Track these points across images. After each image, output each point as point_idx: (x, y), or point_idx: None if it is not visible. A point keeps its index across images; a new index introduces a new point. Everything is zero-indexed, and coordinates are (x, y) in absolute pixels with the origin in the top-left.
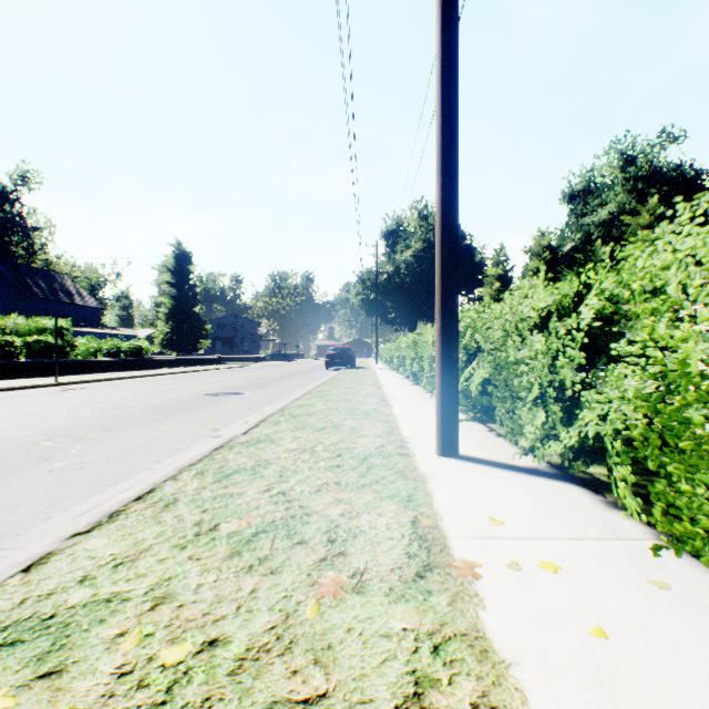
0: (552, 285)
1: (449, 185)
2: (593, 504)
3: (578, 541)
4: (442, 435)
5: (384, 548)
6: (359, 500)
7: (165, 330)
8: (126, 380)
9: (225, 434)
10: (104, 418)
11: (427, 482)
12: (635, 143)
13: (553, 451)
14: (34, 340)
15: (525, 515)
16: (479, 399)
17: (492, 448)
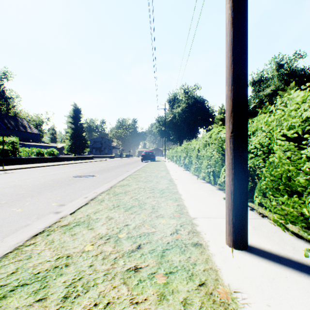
0: None
1: None
2: None
3: None
4: (234, 229)
5: None
6: None
7: (69, 144)
8: (41, 167)
9: (64, 210)
10: None
11: None
12: (283, 58)
13: None
14: None
15: None
16: None
17: (269, 233)
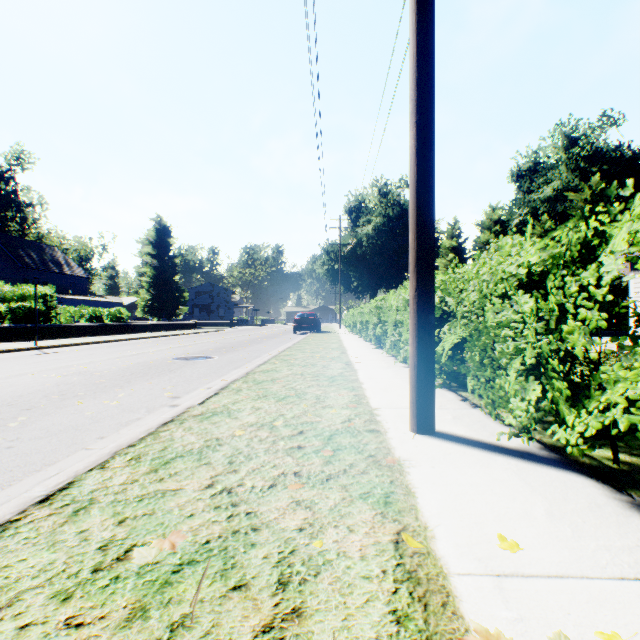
0: (550, 236)
1: (425, 127)
2: (623, 509)
3: (635, 582)
4: (417, 410)
5: (360, 601)
6: (323, 502)
7: (147, 298)
8: (104, 344)
9: (183, 403)
10: (65, 384)
11: (405, 472)
12: (578, 125)
13: (563, 437)
14: (18, 306)
15: (543, 530)
16: (449, 365)
17: (471, 422)
